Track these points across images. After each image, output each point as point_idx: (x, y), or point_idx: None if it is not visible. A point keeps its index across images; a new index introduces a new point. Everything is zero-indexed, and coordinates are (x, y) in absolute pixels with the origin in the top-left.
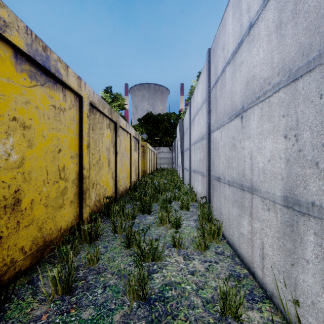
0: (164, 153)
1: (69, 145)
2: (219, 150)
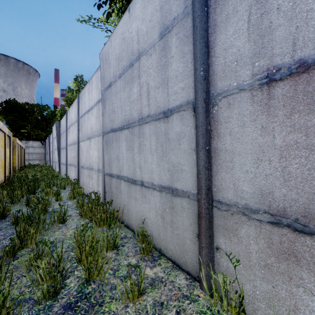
0: (35, 148)
1: None
2: (83, 152)
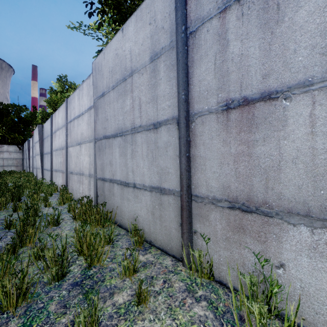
0: (10, 153)
1: None
2: (72, 158)
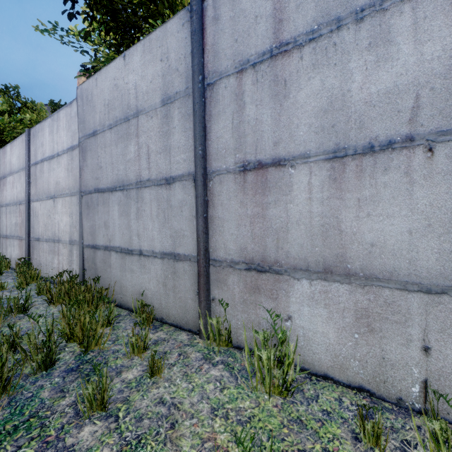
0: None
1: None
2: (39, 217)
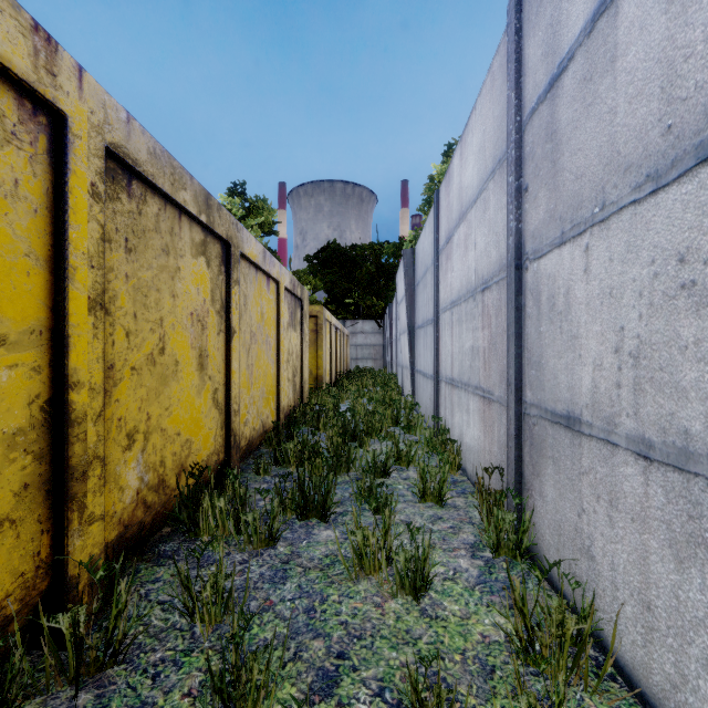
0: (366, 335)
1: None
2: (573, 318)
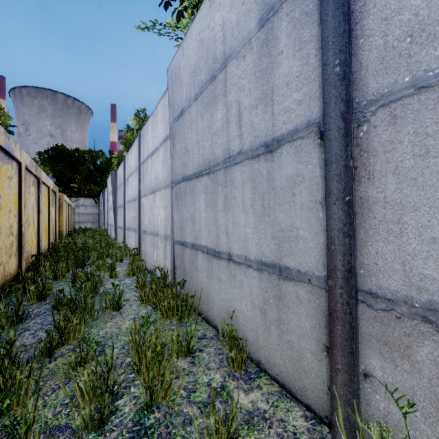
0: (86, 207)
1: (14, 206)
2: (145, 212)
